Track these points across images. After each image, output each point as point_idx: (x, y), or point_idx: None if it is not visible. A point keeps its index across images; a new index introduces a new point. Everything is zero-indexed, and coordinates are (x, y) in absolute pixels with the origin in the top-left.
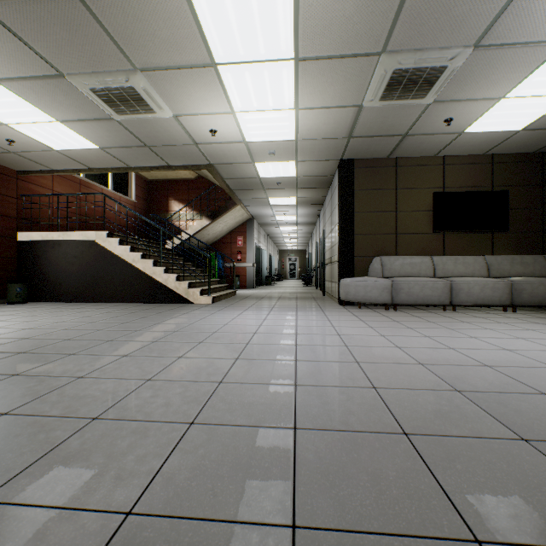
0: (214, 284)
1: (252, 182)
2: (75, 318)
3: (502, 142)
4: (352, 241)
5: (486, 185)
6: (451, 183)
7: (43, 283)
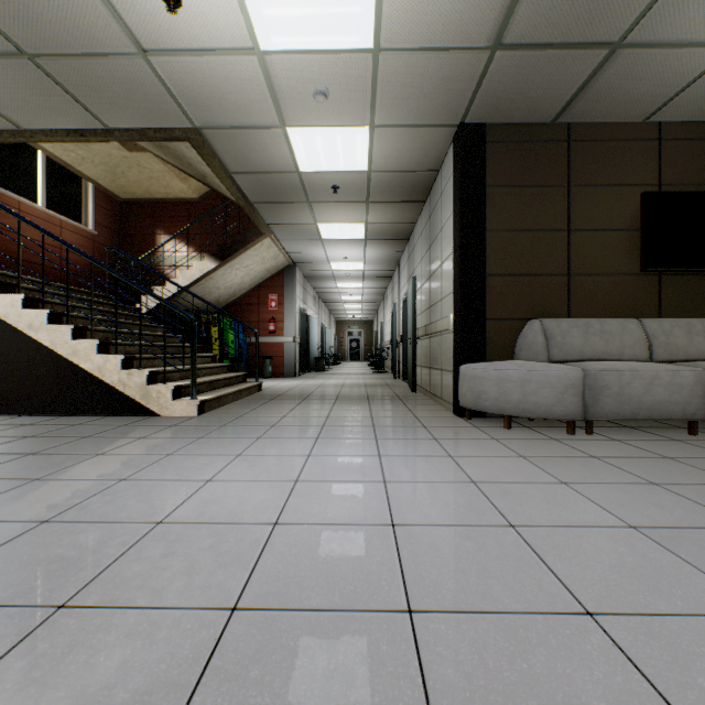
0: (219, 373)
1: (285, 183)
2: None
3: None
4: (483, 287)
5: None
6: (674, 177)
7: None
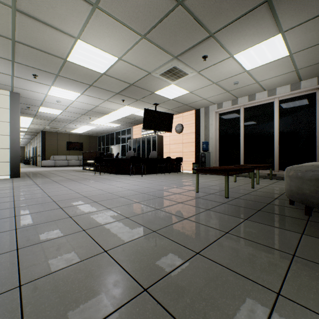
0: None
1: None
2: None
3: (80, 133)
4: (46, 151)
5: (79, 141)
6: (71, 139)
7: None
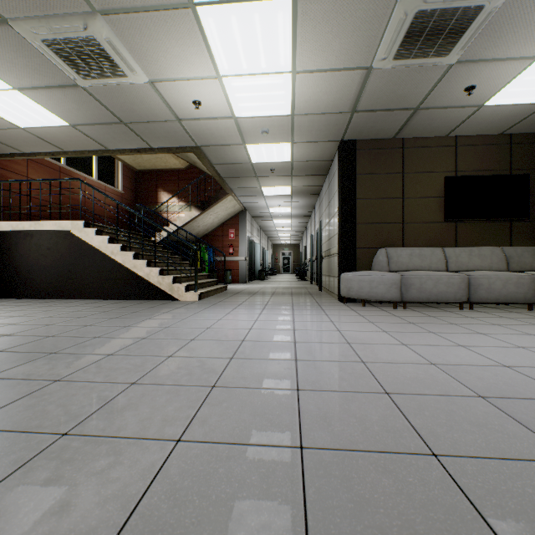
0: (203, 279)
1: (243, 168)
2: (32, 319)
3: (524, 119)
4: (354, 230)
5: (504, 168)
6: (465, 167)
7: (14, 278)
